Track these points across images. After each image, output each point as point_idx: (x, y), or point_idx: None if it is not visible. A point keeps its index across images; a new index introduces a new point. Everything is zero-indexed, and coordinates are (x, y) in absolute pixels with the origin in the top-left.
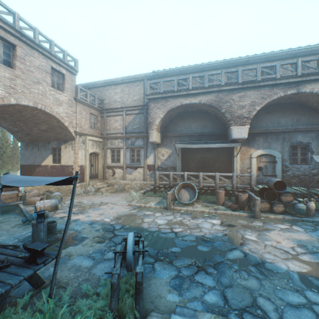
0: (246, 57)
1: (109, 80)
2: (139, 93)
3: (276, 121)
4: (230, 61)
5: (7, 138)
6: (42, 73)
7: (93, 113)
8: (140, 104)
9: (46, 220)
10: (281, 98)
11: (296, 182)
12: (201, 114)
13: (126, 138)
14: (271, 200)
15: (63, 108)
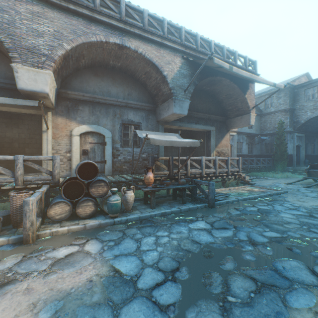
0: None
1: None
2: None
3: (107, 89)
4: None
5: None
6: None
7: None
8: None
9: None
10: (106, 51)
11: (128, 168)
12: None
13: None
14: (80, 196)
15: None
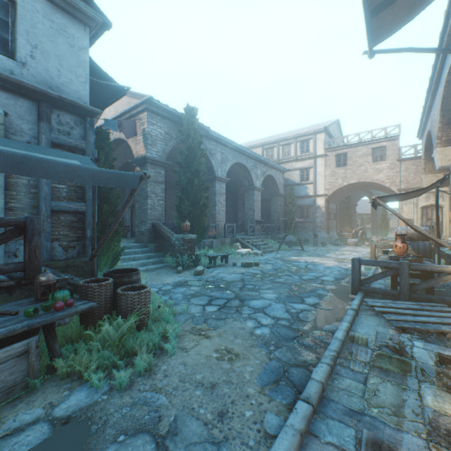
0: None
1: None
2: None
3: None
4: None
5: None
6: (363, 157)
7: None
8: None
9: (316, 238)
10: None
11: None
12: None
13: None
14: None
15: (382, 174)
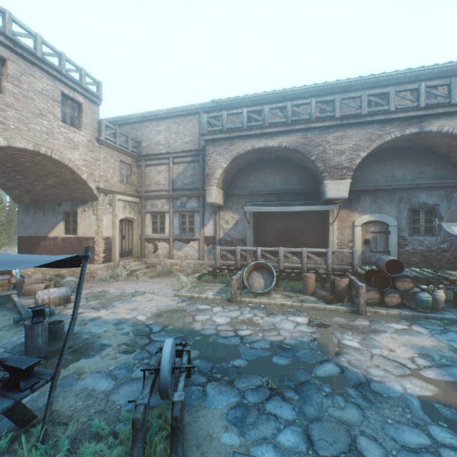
0: (347, 80)
1: (149, 114)
2: (192, 133)
3: (390, 173)
4: (323, 86)
5: (1, 198)
6: (47, 100)
7: (126, 161)
8: (194, 148)
9: (47, 319)
10: (396, 140)
11: (418, 261)
12: (281, 163)
13: (173, 198)
14: (382, 287)
15: (79, 154)
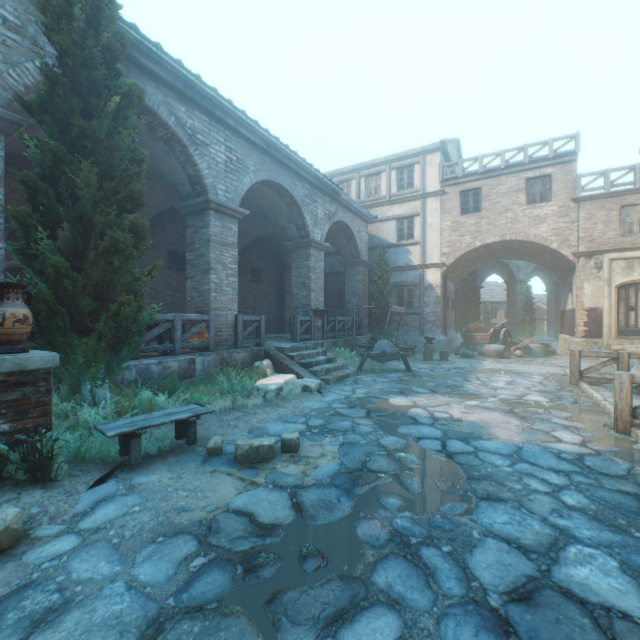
0: None
1: None
2: None
3: None
4: None
5: None
6: (511, 196)
7: (634, 203)
8: None
9: (430, 344)
10: None
11: None
12: None
13: None
14: None
15: (545, 226)
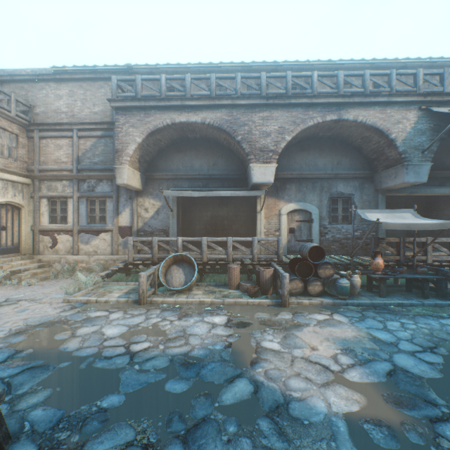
0: (274, 63)
1: (45, 71)
2: (104, 102)
3: (313, 162)
4: (251, 66)
5: None
6: None
7: (8, 128)
8: (105, 120)
9: None
10: (318, 128)
11: (337, 248)
12: (208, 145)
13: (79, 180)
14: (306, 275)
15: None
